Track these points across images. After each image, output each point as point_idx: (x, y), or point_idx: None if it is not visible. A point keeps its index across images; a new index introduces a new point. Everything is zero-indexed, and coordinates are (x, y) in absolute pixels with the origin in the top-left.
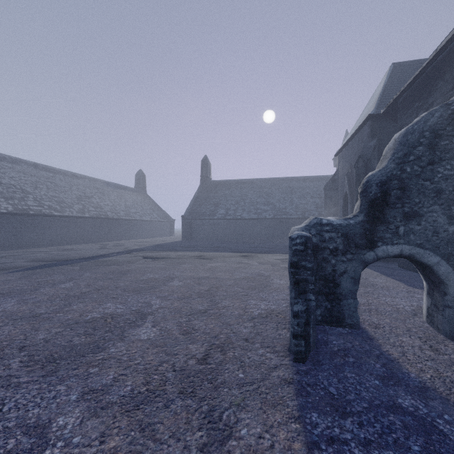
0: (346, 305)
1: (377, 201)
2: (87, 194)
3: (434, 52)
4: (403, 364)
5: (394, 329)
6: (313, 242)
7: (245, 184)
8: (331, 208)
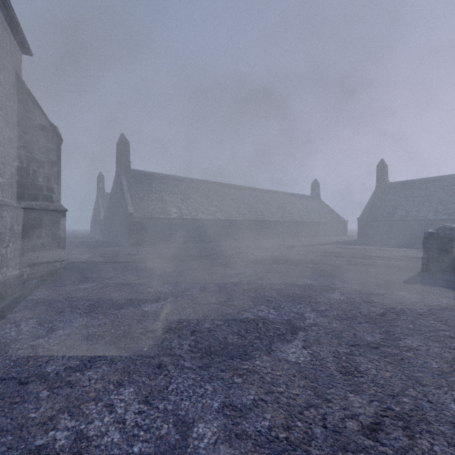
0: None
1: None
2: (282, 204)
3: None
4: None
5: None
6: (440, 235)
7: (432, 183)
8: None
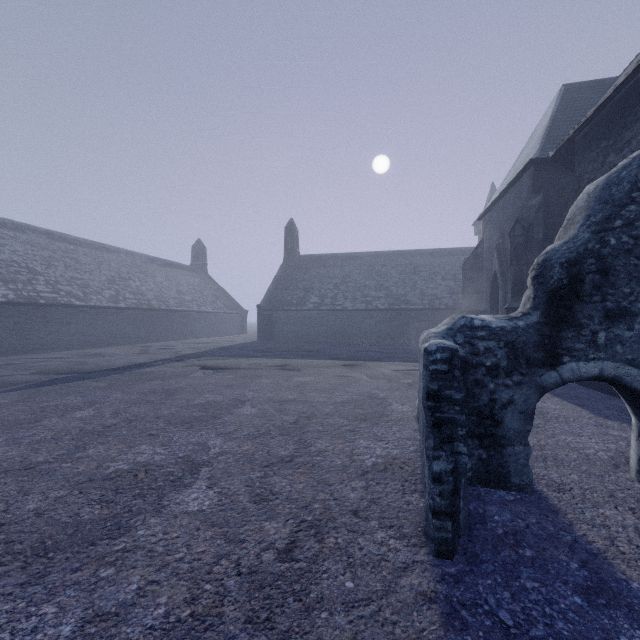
0: (512, 455)
1: (561, 291)
2: (123, 274)
3: (635, 64)
4: (616, 562)
5: (589, 493)
6: (460, 355)
7: (348, 261)
8: (473, 296)
